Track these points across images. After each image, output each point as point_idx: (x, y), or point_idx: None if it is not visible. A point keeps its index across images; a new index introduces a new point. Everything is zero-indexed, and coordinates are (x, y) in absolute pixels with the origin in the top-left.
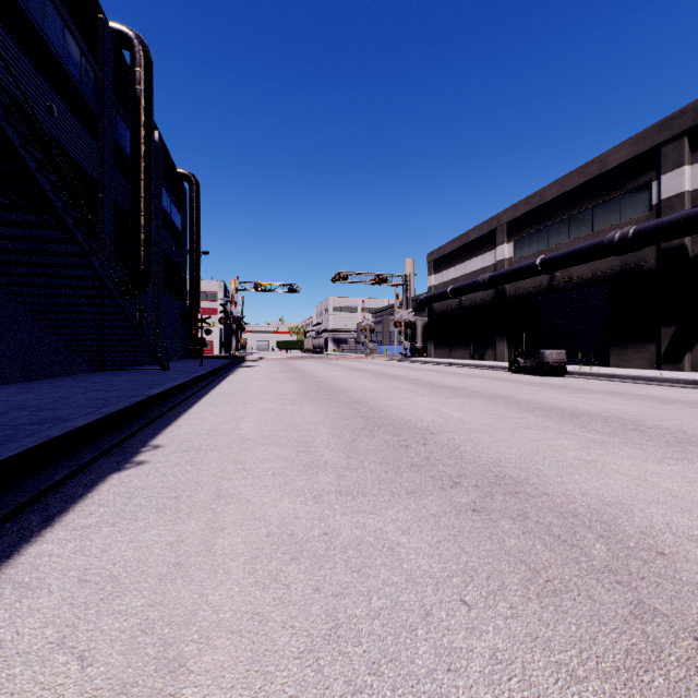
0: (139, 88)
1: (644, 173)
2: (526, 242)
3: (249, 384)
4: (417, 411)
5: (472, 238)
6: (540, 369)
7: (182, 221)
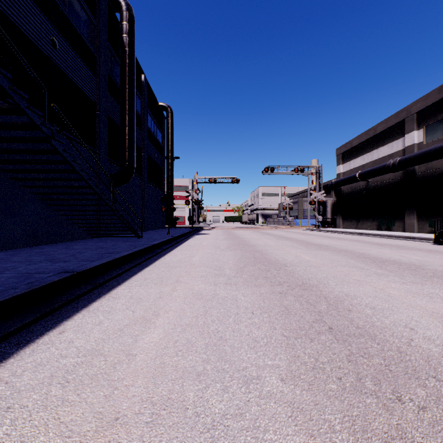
0: (124, 36)
1: None
2: (438, 126)
3: (194, 251)
4: (411, 318)
5: (379, 130)
6: None
7: (162, 137)
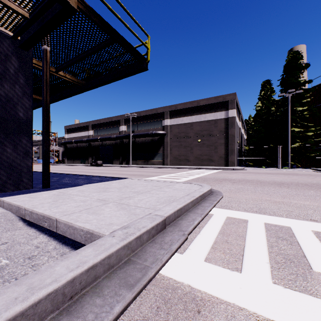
0: None
1: (118, 124)
2: (96, 131)
3: None
4: (71, 170)
5: (81, 126)
6: (97, 165)
7: None
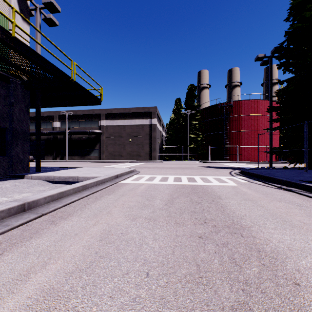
0: None
1: (51, 120)
2: None
3: None
4: None
5: None
6: None
7: None
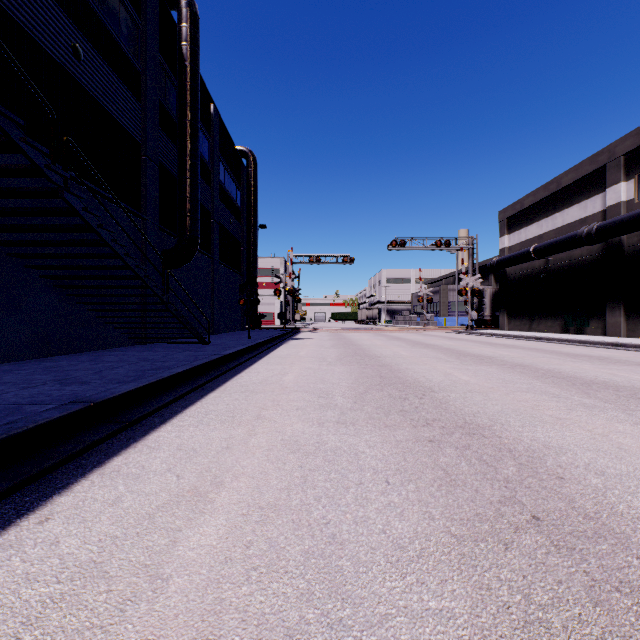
0: (184, 45)
1: None
2: None
3: (287, 366)
4: None
5: (566, 183)
6: None
7: (241, 197)
